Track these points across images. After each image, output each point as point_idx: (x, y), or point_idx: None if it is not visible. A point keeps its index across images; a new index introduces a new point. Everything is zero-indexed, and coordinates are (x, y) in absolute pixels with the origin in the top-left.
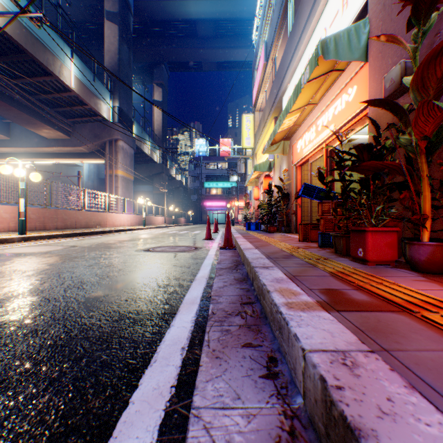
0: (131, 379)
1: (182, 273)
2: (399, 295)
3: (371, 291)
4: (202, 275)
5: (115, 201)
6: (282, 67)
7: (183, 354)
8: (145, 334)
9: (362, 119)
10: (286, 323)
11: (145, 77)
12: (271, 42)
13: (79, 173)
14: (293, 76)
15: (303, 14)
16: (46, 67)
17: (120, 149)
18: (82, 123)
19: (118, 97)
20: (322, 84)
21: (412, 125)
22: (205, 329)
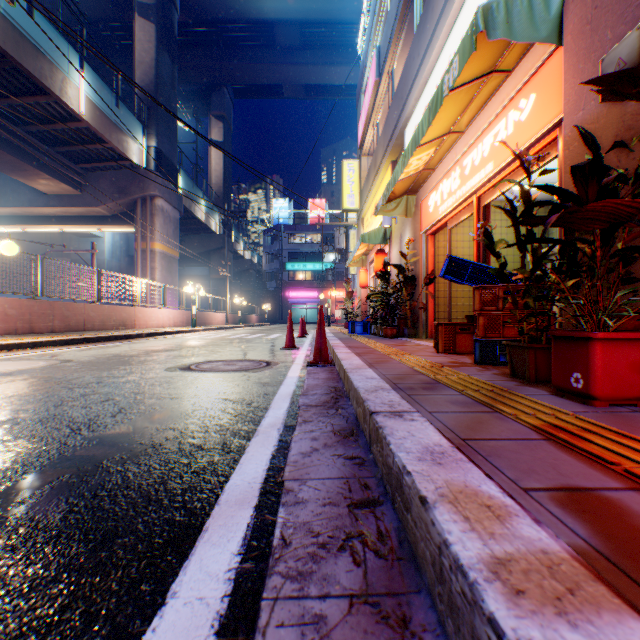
0: None
1: (235, 416)
2: None
3: None
4: (272, 421)
5: (150, 289)
6: (405, 81)
7: None
8: None
9: (543, 150)
10: None
11: (198, 105)
12: (387, 46)
13: (94, 246)
14: (423, 93)
15: None
16: (38, 80)
17: (158, 210)
18: (100, 171)
19: (154, 132)
20: (473, 96)
21: None
22: (256, 614)
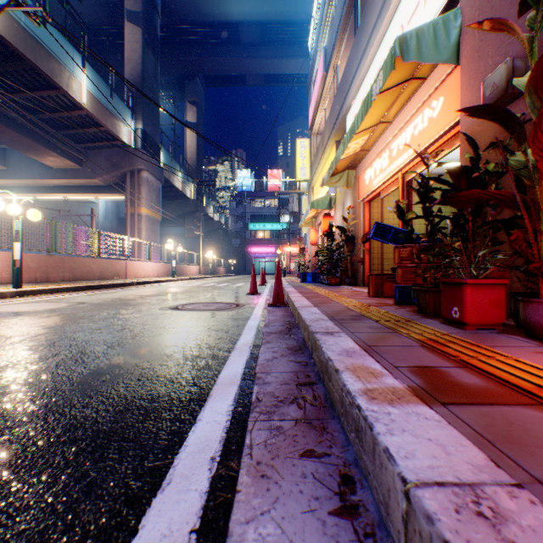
0: (129, 518)
1: (218, 339)
2: (525, 378)
3: (483, 370)
4: (244, 342)
5: (138, 246)
6: (346, 78)
7: (213, 470)
8: (158, 435)
9: (450, 140)
10: (370, 427)
11: (176, 93)
12: (332, 48)
13: (93, 211)
14: (360, 89)
15: (373, 10)
16: (50, 78)
17: (144, 181)
18: (97, 149)
19: (141, 117)
20: (398, 96)
21: (529, 140)
22: (246, 425)
